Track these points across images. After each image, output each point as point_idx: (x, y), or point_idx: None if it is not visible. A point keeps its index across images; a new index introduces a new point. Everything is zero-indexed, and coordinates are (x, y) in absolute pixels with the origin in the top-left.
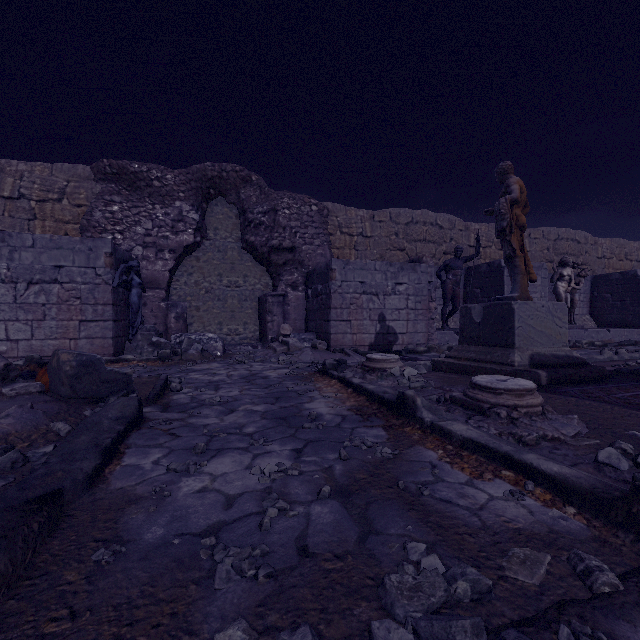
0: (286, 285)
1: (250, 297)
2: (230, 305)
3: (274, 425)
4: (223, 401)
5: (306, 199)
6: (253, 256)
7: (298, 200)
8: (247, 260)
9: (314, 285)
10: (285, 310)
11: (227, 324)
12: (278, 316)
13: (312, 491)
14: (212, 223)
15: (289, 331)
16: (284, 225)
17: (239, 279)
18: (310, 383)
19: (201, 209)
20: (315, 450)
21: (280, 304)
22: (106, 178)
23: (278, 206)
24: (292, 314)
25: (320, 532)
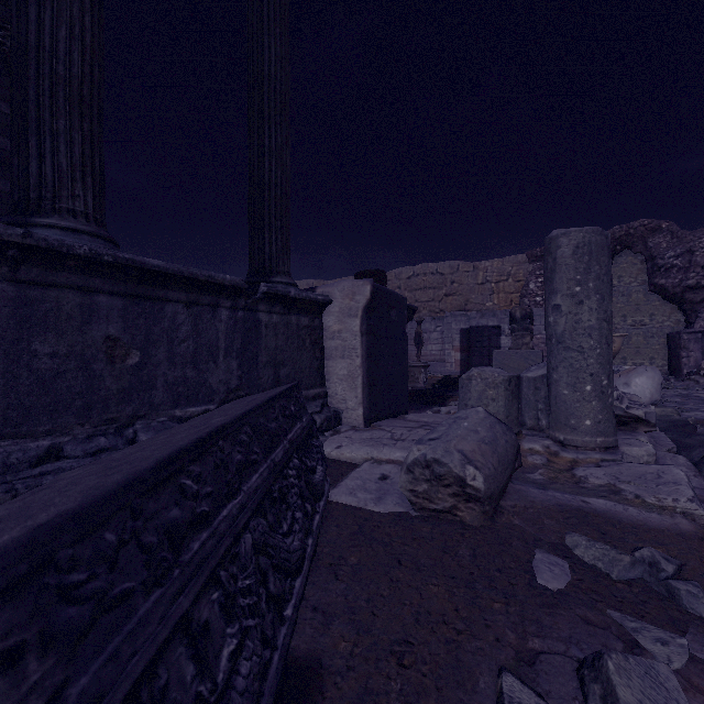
0: None
1: (657, 334)
2: (634, 342)
3: None
4: (674, 401)
5: None
6: (661, 296)
7: None
8: (653, 300)
9: None
10: (703, 346)
11: (631, 359)
12: (695, 352)
13: None
14: (615, 272)
15: None
16: (702, 264)
17: (644, 318)
18: None
19: None
20: None
21: (697, 340)
22: (536, 259)
23: (694, 247)
24: None
25: None
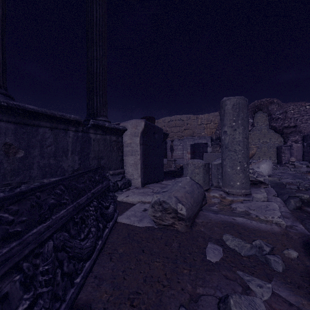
0: (291, 141)
1: (272, 147)
2: (263, 150)
3: (296, 178)
4: (278, 175)
5: (302, 104)
6: (274, 131)
7: (298, 105)
8: (271, 132)
9: (307, 141)
10: (291, 152)
11: (262, 157)
12: (287, 154)
13: (307, 182)
14: (255, 120)
15: (294, 160)
16: (290, 117)
17: (267, 140)
18: (306, 174)
19: (252, 117)
20: (308, 180)
21: (288, 149)
22: None
23: (287, 110)
24: (295, 153)
25: (308, 184)
